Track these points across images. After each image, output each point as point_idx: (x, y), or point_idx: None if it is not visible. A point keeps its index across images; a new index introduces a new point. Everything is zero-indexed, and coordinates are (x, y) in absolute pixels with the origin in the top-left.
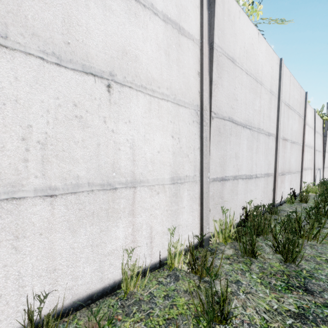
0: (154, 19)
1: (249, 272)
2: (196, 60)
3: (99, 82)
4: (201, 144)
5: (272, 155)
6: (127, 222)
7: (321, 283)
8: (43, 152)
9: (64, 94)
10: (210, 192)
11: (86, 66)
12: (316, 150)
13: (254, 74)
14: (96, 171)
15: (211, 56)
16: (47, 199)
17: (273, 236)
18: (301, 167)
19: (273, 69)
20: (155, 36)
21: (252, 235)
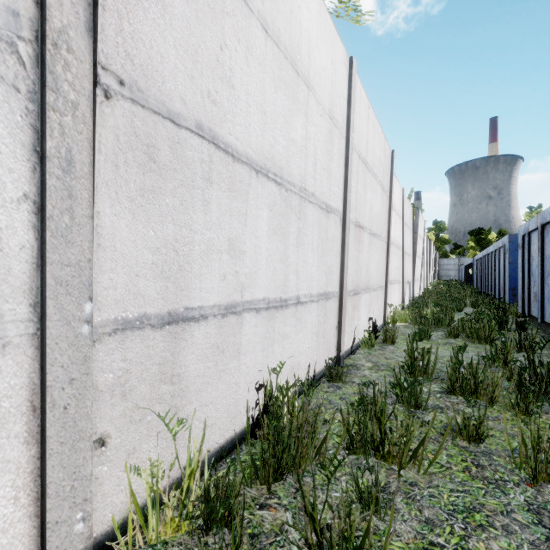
0: None
1: None
2: None
3: None
4: (40, 186)
5: (335, 253)
6: None
7: None
8: None
9: None
10: (103, 375)
11: None
12: (406, 253)
13: (290, 50)
14: None
15: None
16: None
17: (308, 512)
18: (385, 279)
19: (336, 71)
20: None
21: None
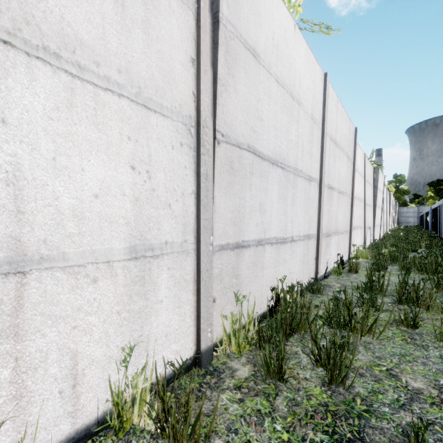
0: None
1: (270, 416)
2: (188, 36)
3: None
4: (197, 186)
5: (314, 208)
6: None
7: (384, 425)
8: None
9: None
10: (215, 270)
11: None
12: (367, 205)
13: (289, 86)
14: None
15: (216, 35)
16: None
17: (313, 338)
18: (350, 225)
19: (315, 87)
20: None
21: (280, 342)
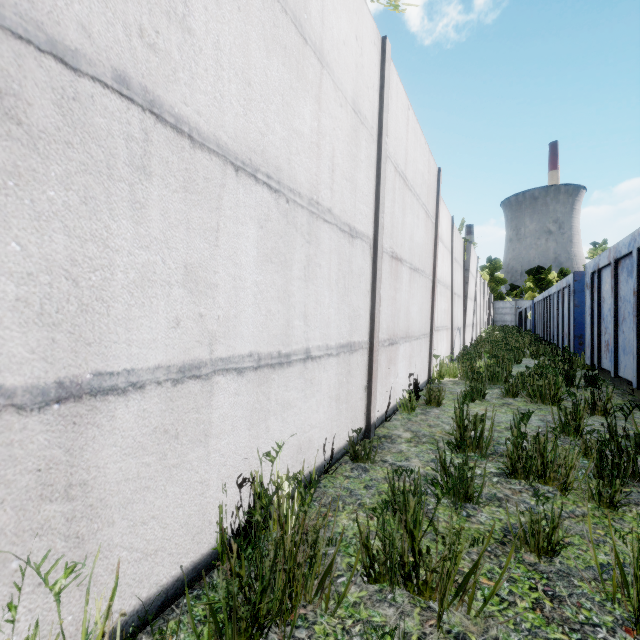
0: None
1: None
2: None
3: None
4: None
5: (363, 292)
6: None
7: None
8: None
9: None
10: None
11: None
12: (455, 294)
13: (292, 3)
14: None
15: None
16: None
17: None
18: (430, 325)
19: (363, 51)
20: None
21: None
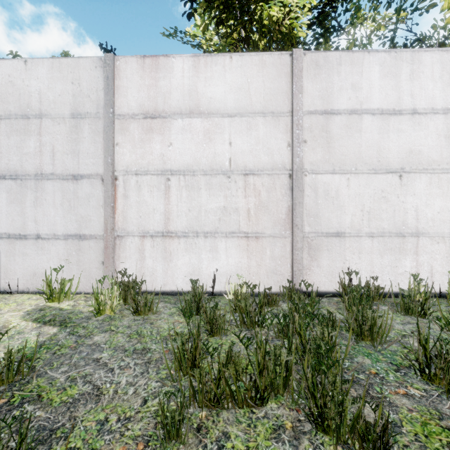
0: (434, 117)
1: None
2: None
3: (394, 175)
4: None
5: None
6: (412, 258)
7: None
8: (368, 216)
9: (377, 187)
10: None
11: (388, 169)
12: None
13: None
14: (393, 226)
15: None
16: (370, 238)
17: None
18: None
19: None
20: (435, 129)
21: None
